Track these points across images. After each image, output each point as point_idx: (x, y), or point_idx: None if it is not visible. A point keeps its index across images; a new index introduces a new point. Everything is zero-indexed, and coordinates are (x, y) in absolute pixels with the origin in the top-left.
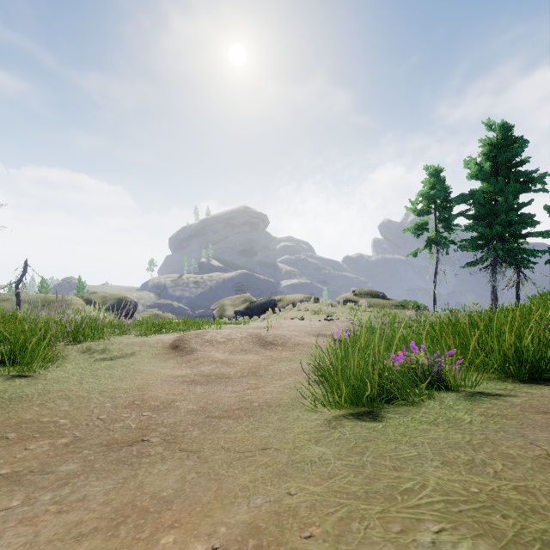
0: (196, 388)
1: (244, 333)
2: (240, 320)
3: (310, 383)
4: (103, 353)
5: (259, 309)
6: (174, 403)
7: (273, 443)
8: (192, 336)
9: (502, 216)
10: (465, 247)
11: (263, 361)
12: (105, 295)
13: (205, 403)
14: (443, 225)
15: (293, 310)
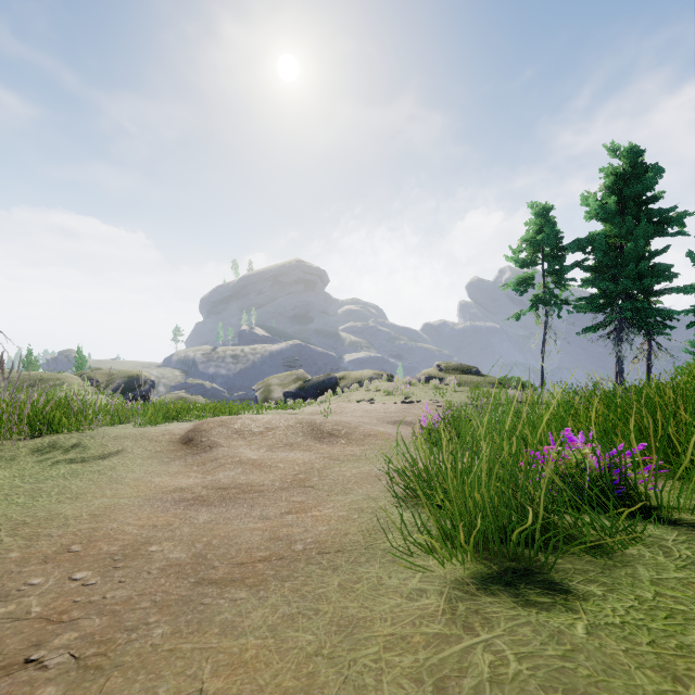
0: (198, 513)
1: (291, 420)
2: (290, 403)
3: (393, 500)
4: (73, 451)
5: (315, 390)
6: (146, 547)
7: (327, 689)
8: (215, 424)
9: (630, 267)
10: (582, 308)
11: (317, 461)
12: (111, 372)
13: (206, 545)
14: (553, 279)
15: (360, 391)
